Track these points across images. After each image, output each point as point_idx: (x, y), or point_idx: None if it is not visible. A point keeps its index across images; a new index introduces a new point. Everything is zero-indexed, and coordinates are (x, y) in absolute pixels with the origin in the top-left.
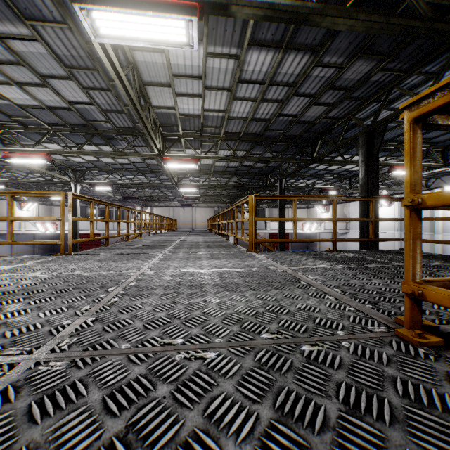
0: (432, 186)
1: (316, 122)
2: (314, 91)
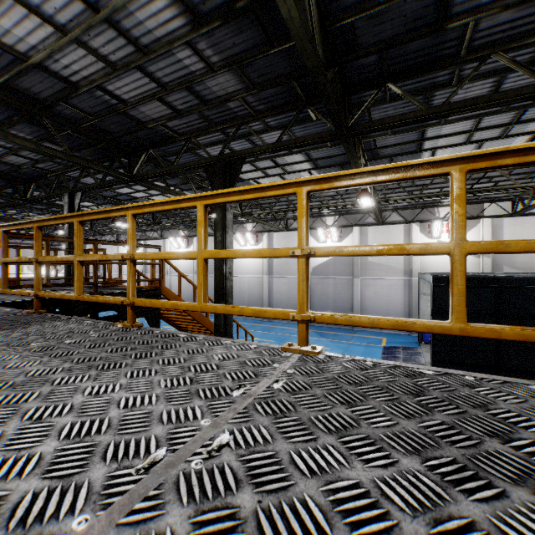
0: (165, 236)
1: (24, 167)
2: (11, 146)
